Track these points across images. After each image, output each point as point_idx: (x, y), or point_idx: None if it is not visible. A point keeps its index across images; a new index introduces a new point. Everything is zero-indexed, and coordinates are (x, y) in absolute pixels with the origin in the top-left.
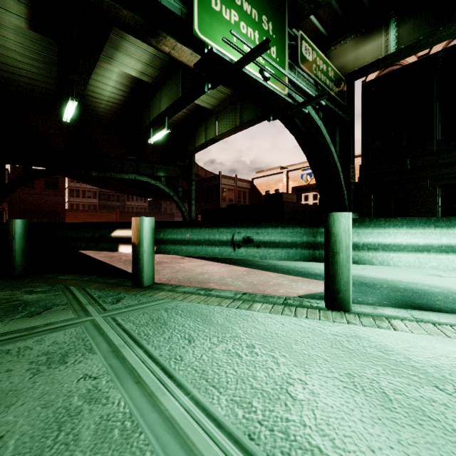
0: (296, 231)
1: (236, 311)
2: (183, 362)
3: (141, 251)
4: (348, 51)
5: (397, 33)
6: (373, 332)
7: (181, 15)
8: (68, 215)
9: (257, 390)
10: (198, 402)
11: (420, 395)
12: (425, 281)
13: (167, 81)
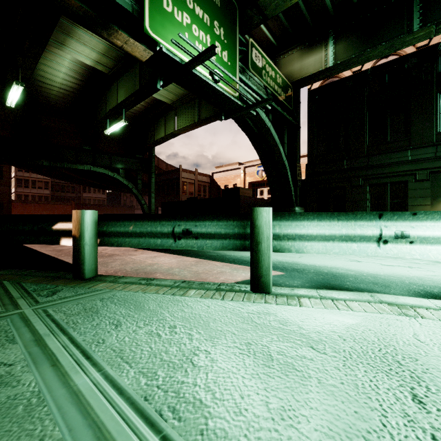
0: (229, 224)
1: (170, 298)
2: (104, 344)
3: (82, 243)
4: (294, 61)
5: (334, 49)
6: (282, 309)
7: (132, 11)
8: (15, 207)
9: (165, 361)
10: (108, 376)
11: (296, 354)
12: (346, 265)
13: (124, 73)
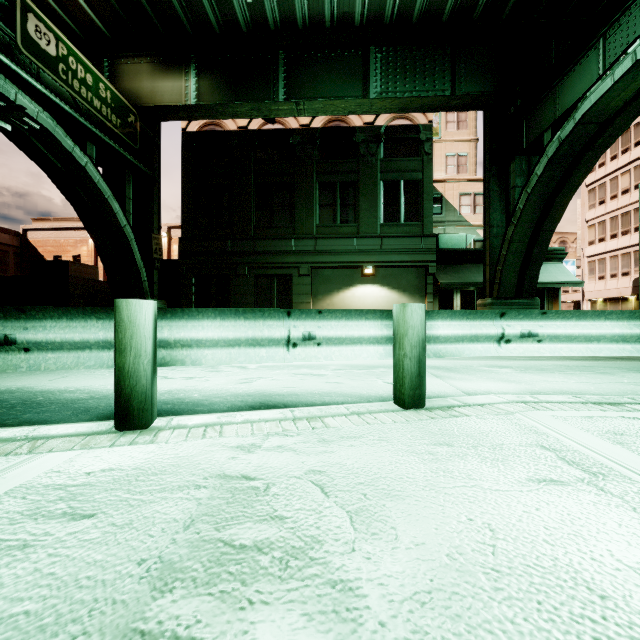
0: None
1: None
2: None
3: None
4: (143, 76)
5: (197, 84)
6: None
7: None
8: None
9: None
10: None
11: None
12: (104, 385)
13: None
